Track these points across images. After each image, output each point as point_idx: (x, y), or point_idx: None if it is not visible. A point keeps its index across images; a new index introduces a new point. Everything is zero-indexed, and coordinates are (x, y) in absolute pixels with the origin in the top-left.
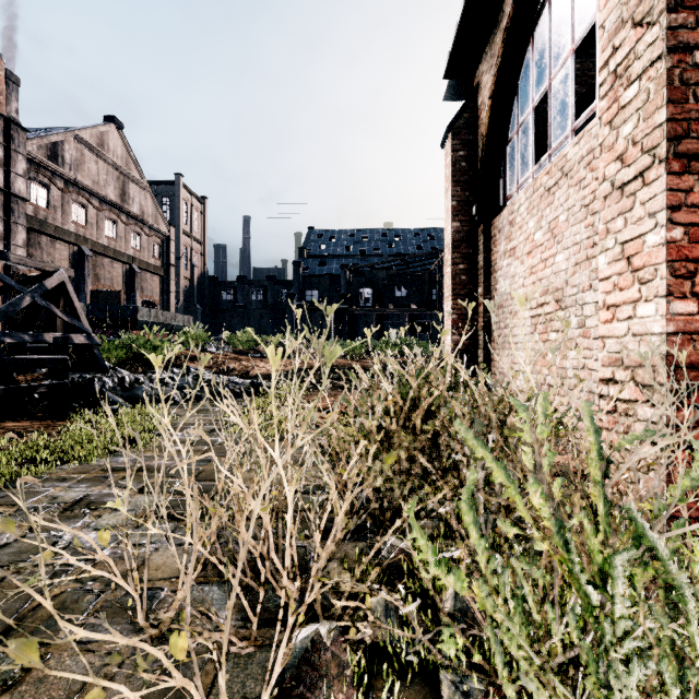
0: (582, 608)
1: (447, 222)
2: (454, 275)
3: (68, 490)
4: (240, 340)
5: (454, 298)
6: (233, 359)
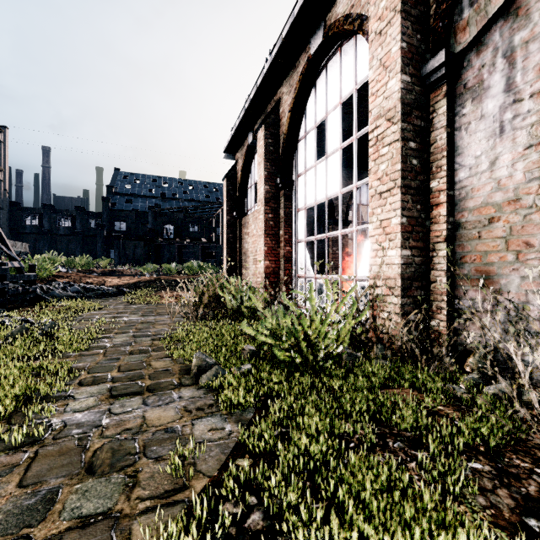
0: (236, 299)
1: (225, 215)
2: (228, 239)
3: (104, 316)
4: (80, 263)
5: (228, 248)
6: (85, 277)
